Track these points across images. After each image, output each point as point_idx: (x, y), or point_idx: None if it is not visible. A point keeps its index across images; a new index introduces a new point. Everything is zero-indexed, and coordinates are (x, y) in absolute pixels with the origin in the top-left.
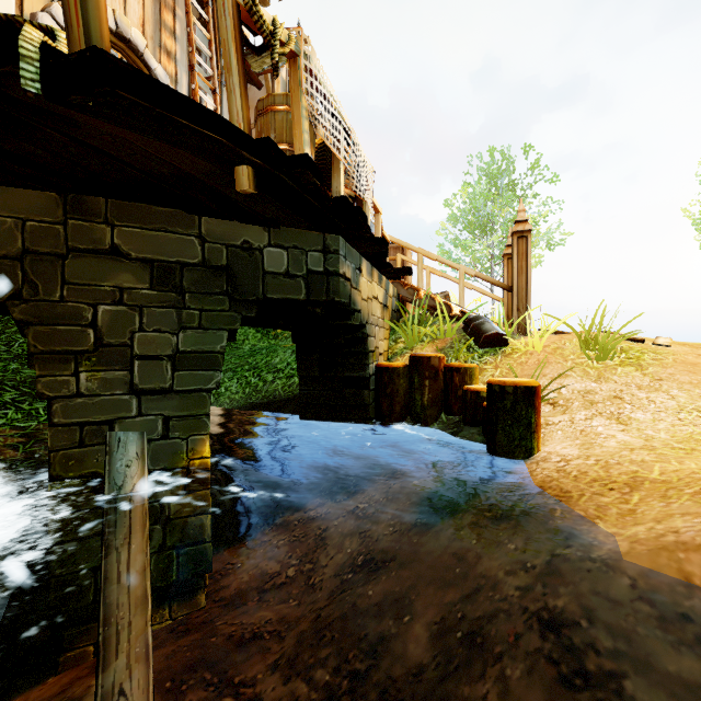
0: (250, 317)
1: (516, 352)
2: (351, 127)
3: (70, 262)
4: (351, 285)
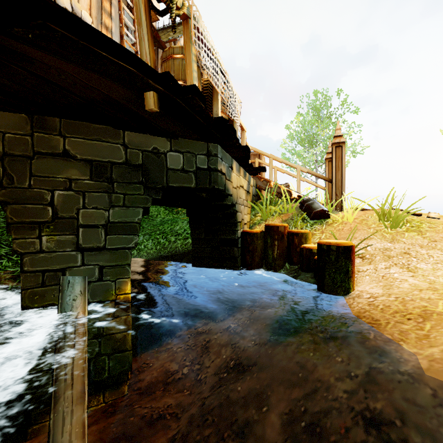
0: (158, 199)
1: (335, 222)
2: (225, 71)
3: (35, 161)
4: (225, 177)
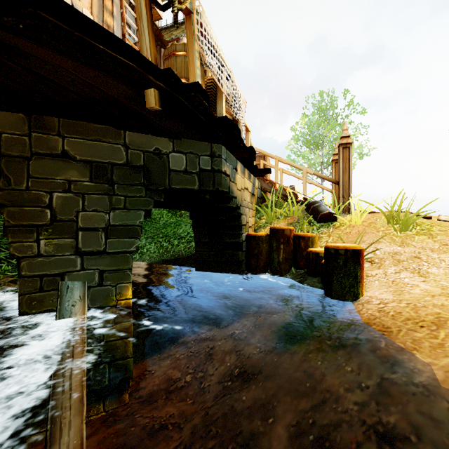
0: (160, 201)
1: (343, 225)
2: (230, 69)
3: (33, 162)
4: (229, 179)
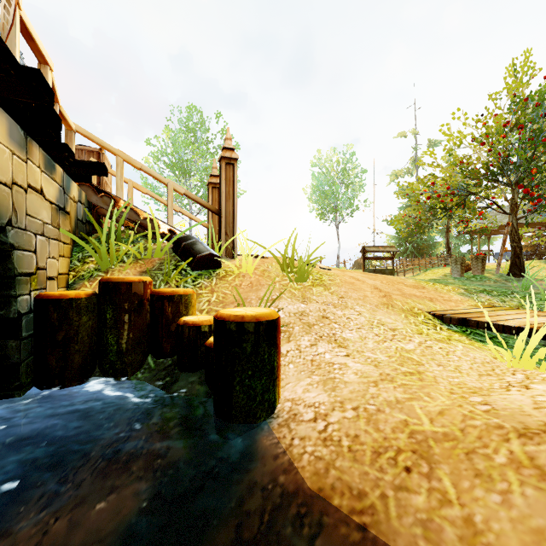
0: None
1: (230, 274)
2: None
3: None
4: None
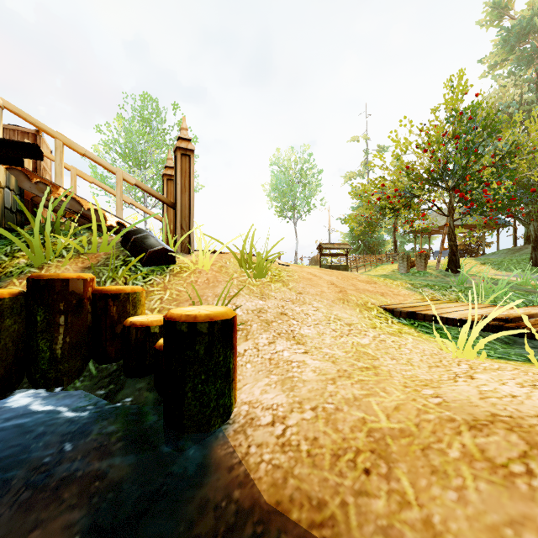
0: None
1: (185, 270)
2: None
3: None
4: None
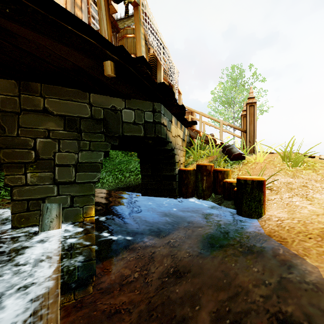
0: (115, 144)
1: (249, 162)
2: (166, 47)
3: (22, 116)
4: (166, 129)
